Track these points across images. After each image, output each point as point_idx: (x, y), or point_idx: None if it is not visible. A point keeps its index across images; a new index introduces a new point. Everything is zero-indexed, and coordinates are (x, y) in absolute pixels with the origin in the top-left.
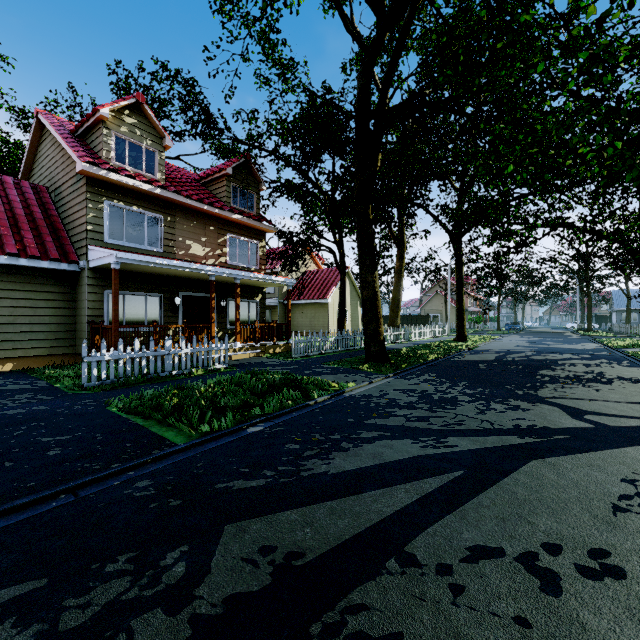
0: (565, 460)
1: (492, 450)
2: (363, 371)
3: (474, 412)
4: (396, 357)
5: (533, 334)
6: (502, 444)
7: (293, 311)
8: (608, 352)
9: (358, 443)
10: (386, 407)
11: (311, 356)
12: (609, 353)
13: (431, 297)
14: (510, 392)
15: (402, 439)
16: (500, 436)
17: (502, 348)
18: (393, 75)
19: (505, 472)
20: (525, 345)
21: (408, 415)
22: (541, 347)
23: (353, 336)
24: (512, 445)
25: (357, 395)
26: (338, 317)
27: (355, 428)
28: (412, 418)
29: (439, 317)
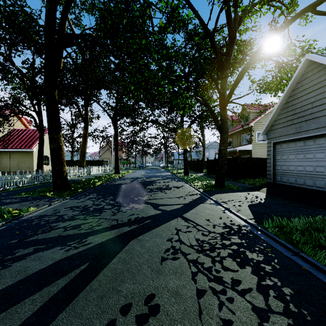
0: (147, 235)
1: (112, 240)
2: (48, 197)
3: (110, 215)
4: (77, 185)
5: (148, 169)
6: (119, 234)
7: (1, 156)
8: (172, 176)
9: (8, 264)
10: (53, 223)
11: (7, 190)
12: (172, 176)
13: (104, 151)
14: (132, 199)
15: (53, 248)
16: (119, 228)
17: (135, 176)
18: (69, 11)
19: (115, 254)
20: (144, 174)
21: (67, 226)
22: (150, 175)
23: (48, 173)
24: (124, 233)
25: (33, 217)
26: (37, 161)
27: (14, 248)
28: (69, 228)
29: (109, 161)
